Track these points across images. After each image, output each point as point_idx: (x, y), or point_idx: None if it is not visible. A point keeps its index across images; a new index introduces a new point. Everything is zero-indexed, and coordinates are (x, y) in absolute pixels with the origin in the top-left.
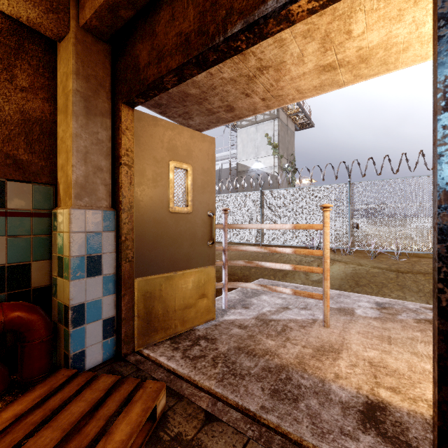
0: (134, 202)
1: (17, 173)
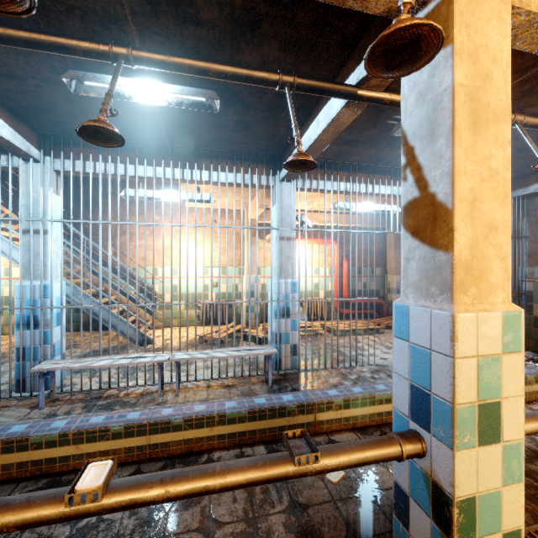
0: None
1: (377, 265)
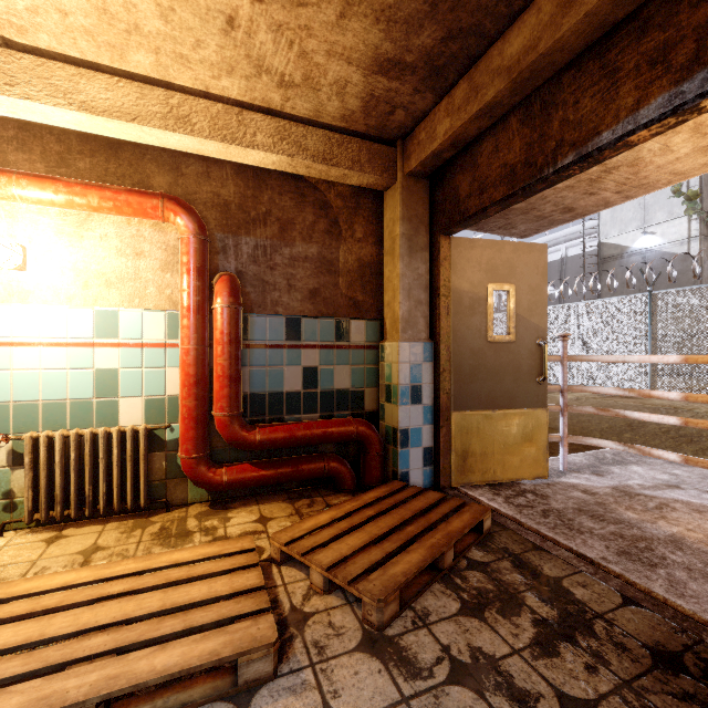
0: (451, 333)
1: (355, 312)
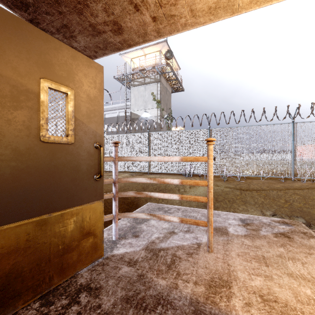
0: None
1: None
